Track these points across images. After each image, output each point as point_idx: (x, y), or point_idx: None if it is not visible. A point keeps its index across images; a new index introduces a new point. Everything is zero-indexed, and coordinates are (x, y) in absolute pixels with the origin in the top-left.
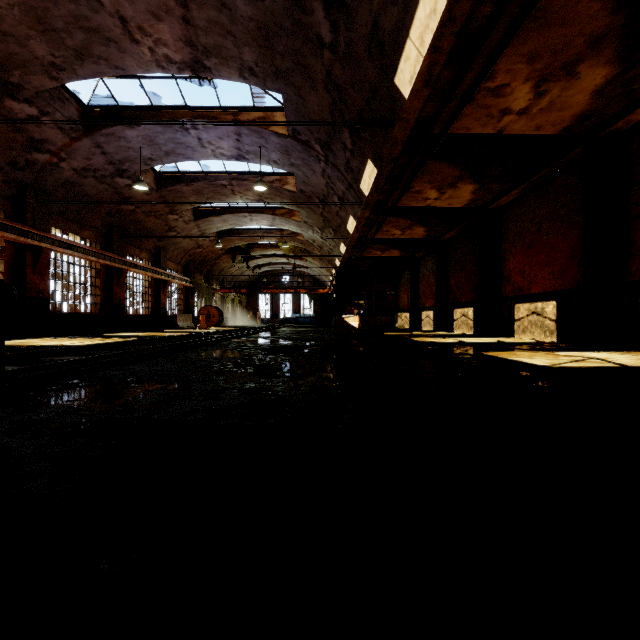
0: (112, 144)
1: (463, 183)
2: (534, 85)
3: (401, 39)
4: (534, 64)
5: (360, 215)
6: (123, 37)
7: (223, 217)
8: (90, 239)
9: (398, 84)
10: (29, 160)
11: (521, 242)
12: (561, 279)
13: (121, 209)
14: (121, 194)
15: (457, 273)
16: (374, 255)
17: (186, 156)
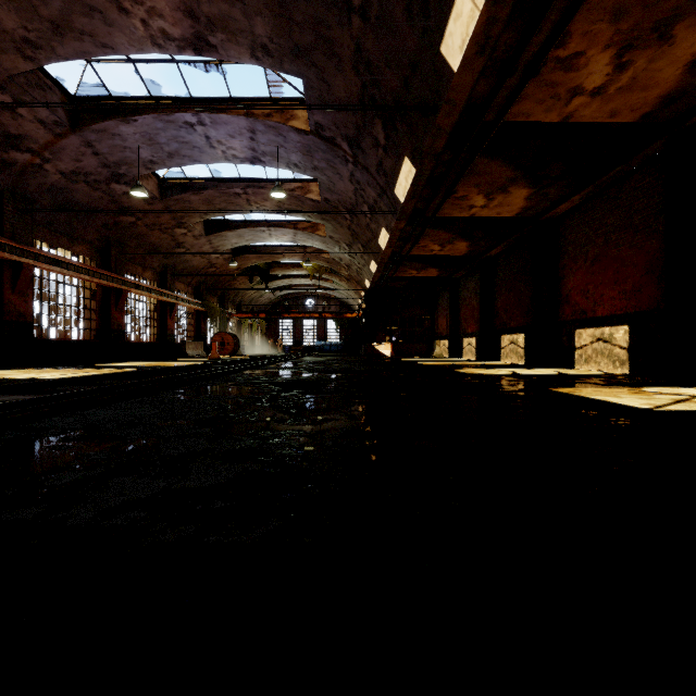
0: (105, 143)
1: (516, 187)
2: (615, 54)
3: None
4: (619, 23)
5: (394, 226)
6: (109, 5)
7: (238, 232)
8: (83, 255)
9: (445, 53)
10: (6, 160)
11: (583, 256)
12: (635, 299)
13: (120, 221)
14: (119, 203)
15: (505, 294)
16: (409, 275)
17: (193, 158)
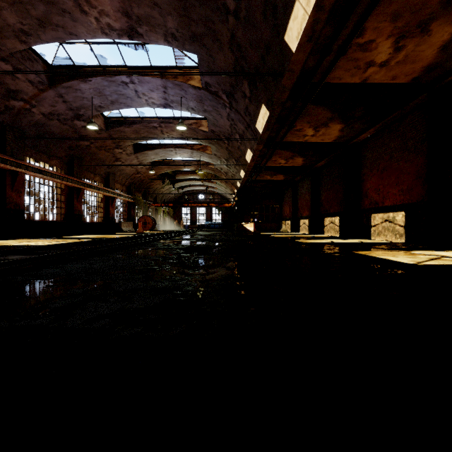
0: (71, 95)
1: (333, 123)
2: (394, 41)
3: (291, 1)
4: (396, 22)
5: (255, 148)
6: (75, 9)
7: (155, 151)
8: (56, 166)
9: (287, 40)
10: (7, 106)
11: (376, 167)
12: (409, 195)
13: (79, 144)
14: (79, 133)
15: (326, 191)
16: (265, 179)
17: (126, 104)
